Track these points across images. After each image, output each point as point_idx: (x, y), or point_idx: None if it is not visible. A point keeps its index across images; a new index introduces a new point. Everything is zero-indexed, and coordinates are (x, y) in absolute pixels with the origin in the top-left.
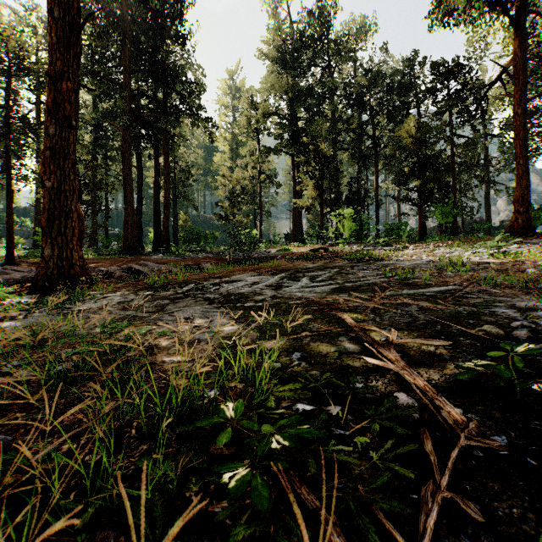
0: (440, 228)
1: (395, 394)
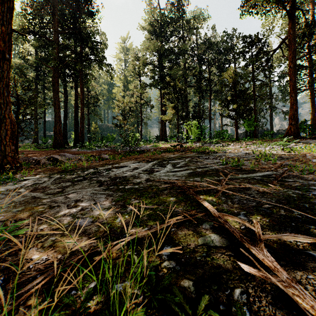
0: (246, 133)
1: None
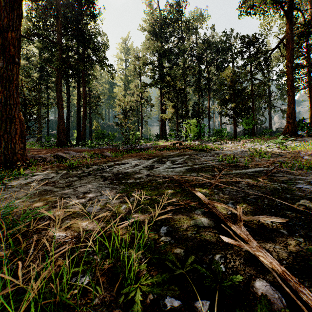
0: (245, 131)
1: (258, 282)
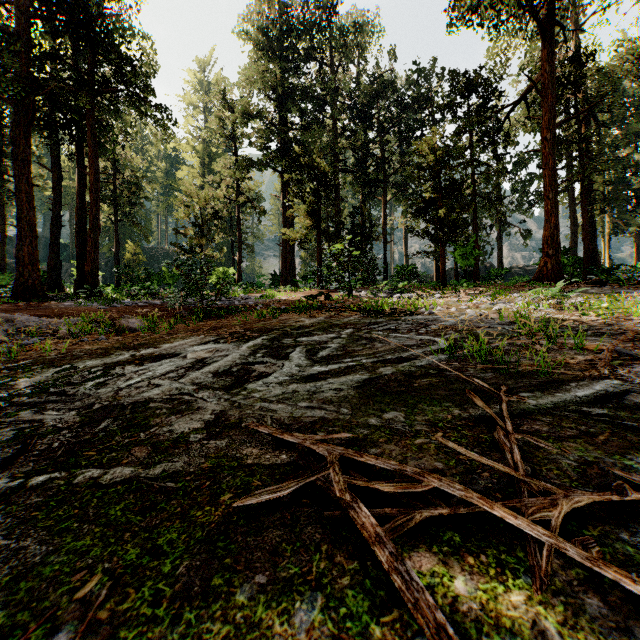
0: (456, 272)
1: None
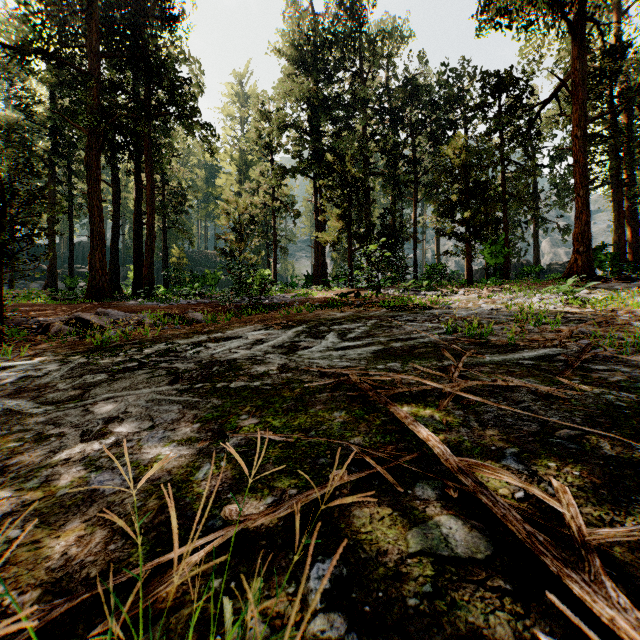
0: (487, 270)
1: None
